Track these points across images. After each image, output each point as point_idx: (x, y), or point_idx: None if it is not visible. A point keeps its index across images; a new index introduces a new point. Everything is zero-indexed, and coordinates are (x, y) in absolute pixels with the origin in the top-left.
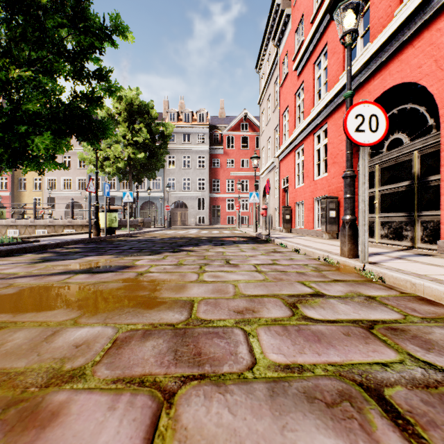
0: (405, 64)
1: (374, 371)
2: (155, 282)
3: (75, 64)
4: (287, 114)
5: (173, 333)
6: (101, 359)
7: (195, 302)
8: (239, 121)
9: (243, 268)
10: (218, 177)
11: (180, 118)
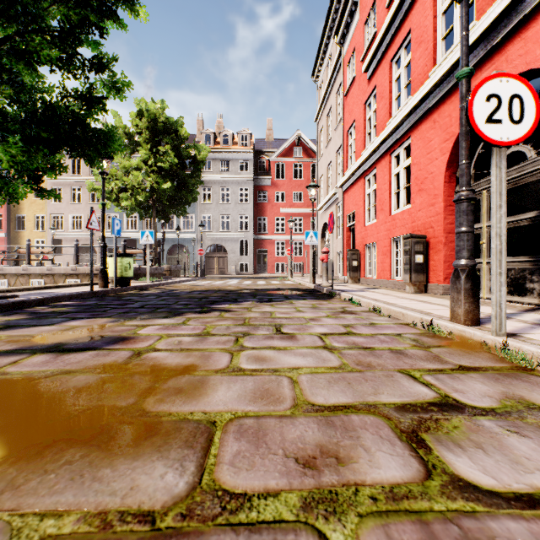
0: (533, 42)
1: None
2: (155, 373)
3: (64, 48)
4: (354, 131)
5: None
6: None
7: (218, 429)
8: (291, 144)
9: (303, 342)
10: (264, 214)
11: (218, 141)
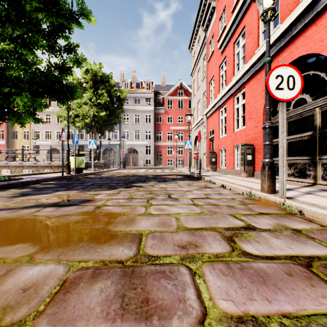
0: (309, 39)
1: None
2: (109, 215)
3: (50, 40)
4: (213, 82)
5: (122, 272)
6: (45, 308)
7: (143, 236)
8: (176, 88)
9: (182, 202)
10: (160, 130)
11: (132, 86)
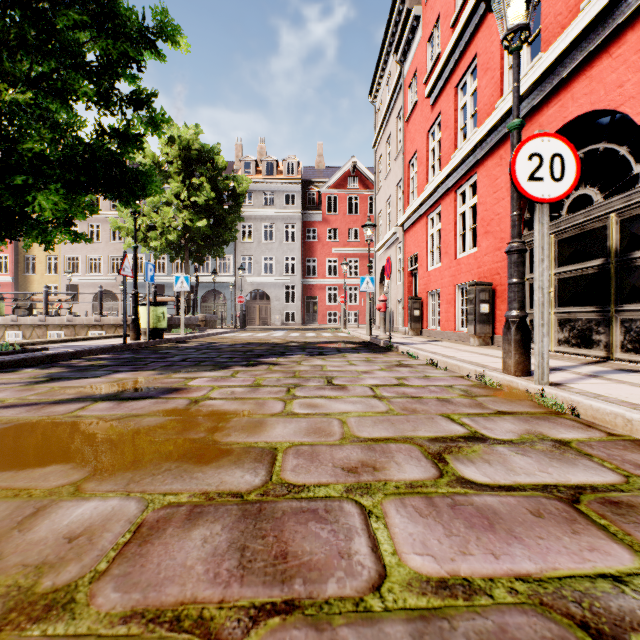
0: (597, 82)
1: (602, 594)
2: (217, 416)
3: (101, 84)
4: (416, 163)
5: (240, 511)
6: (109, 567)
7: (279, 452)
8: (345, 173)
9: (353, 392)
10: (314, 255)
11: (260, 169)
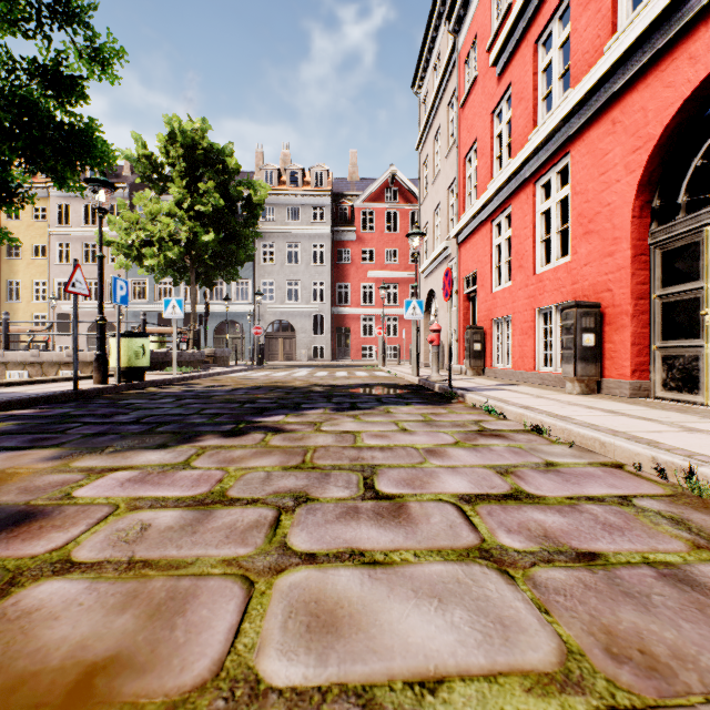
0: None
1: None
2: None
3: None
4: (474, 156)
5: None
6: None
7: None
8: (383, 184)
9: (427, 532)
10: (346, 279)
11: (283, 180)
